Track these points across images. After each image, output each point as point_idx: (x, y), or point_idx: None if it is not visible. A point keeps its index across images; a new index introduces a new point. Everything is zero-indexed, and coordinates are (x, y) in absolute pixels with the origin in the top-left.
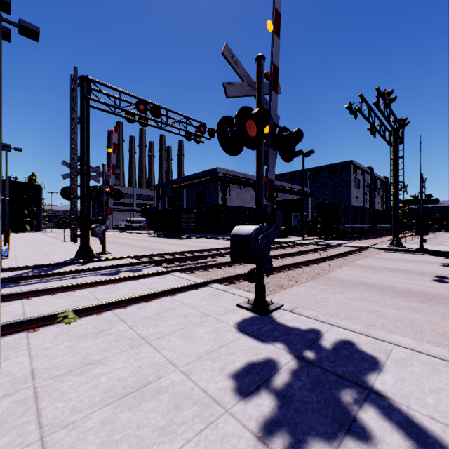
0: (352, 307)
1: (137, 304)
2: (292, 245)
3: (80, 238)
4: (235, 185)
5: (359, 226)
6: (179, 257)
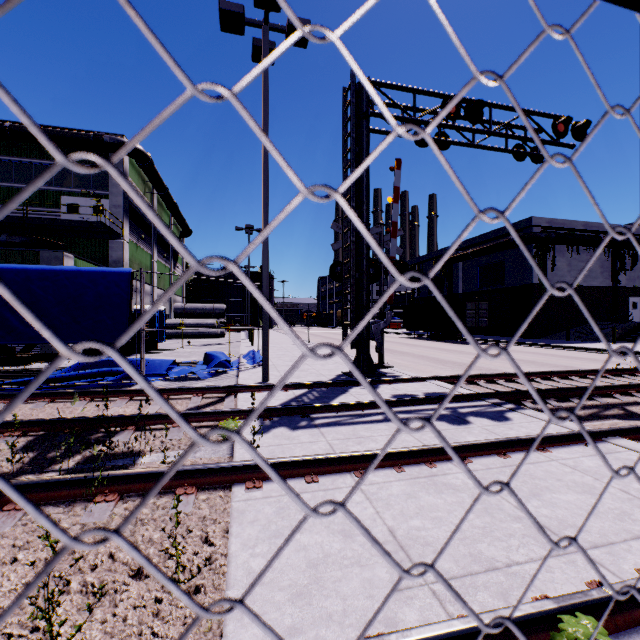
0: None
1: None
2: None
3: (357, 341)
4: (565, 246)
5: None
6: (550, 389)
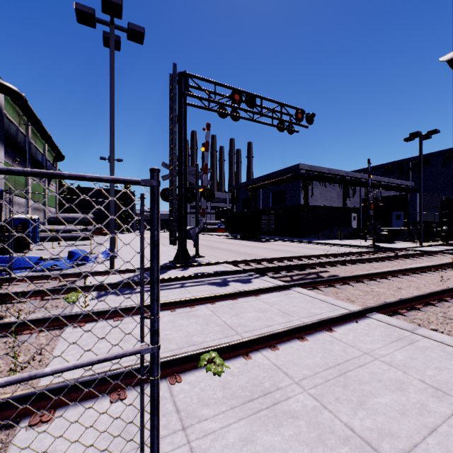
0: None
1: (289, 343)
2: (417, 254)
3: (178, 240)
4: (318, 182)
5: None
6: (283, 266)
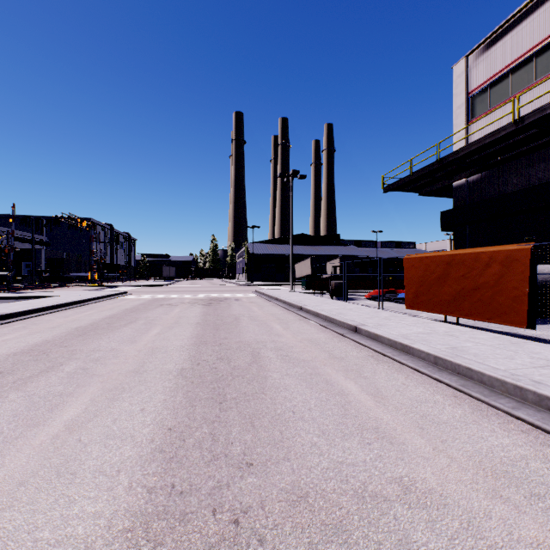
0: None
1: None
2: (21, 286)
3: None
4: None
5: (85, 275)
6: None
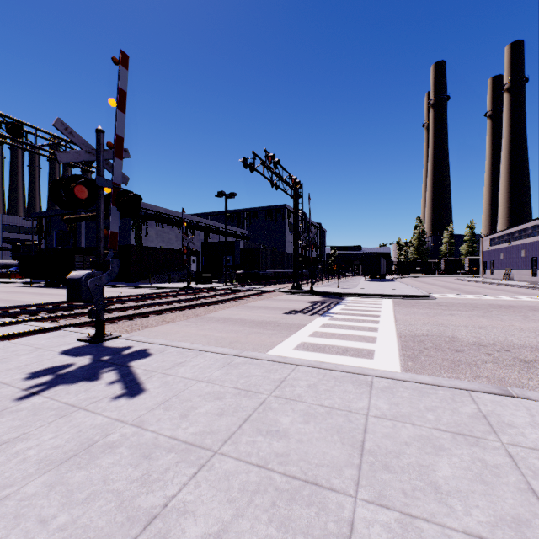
0: (193, 335)
1: None
2: (203, 291)
3: None
4: (155, 222)
5: (282, 272)
6: (46, 308)
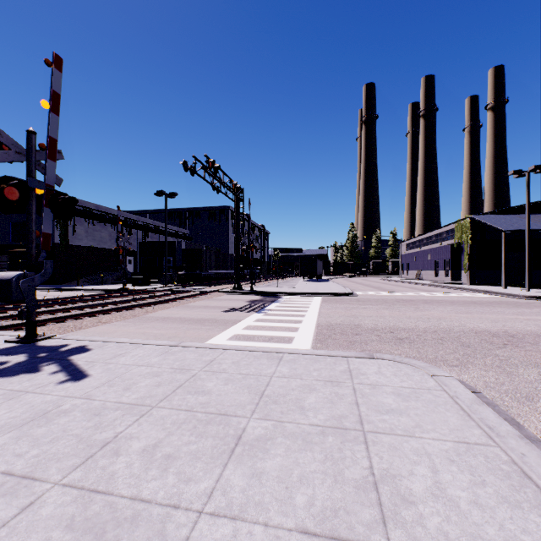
0: (131, 333)
1: None
2: (142, 293)
3: None
4: (84, 219)
5: (225, 273)
6: None
